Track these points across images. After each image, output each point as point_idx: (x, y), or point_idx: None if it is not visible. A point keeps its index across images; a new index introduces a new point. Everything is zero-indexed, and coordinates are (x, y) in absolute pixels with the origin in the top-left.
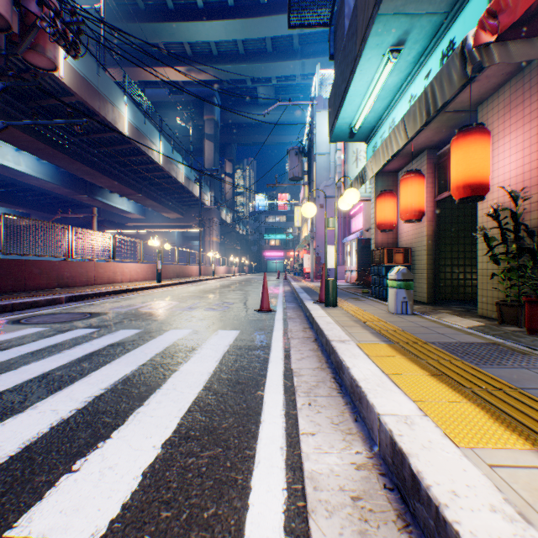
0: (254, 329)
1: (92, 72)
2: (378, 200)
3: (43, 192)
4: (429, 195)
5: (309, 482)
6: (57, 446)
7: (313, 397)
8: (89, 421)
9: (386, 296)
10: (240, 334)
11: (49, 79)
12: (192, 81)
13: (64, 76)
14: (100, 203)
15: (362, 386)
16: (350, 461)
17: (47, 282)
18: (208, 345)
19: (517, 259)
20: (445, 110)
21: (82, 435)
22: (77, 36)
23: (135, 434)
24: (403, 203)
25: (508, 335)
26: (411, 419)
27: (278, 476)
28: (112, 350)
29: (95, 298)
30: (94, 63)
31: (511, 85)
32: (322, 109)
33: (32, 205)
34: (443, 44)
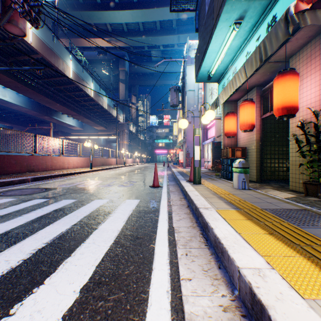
0: (148, 199)
1: (49, 40)
2: (226, 118)
3: (20, 114)
4: (257, 115)
5: None
6: (2, 292)
7: (188, 248)
8: (30, 270)
9: (230, 177)
10: (140, 203)
11: (22, 43)
12: (112, 47)
13: (32, 41)
14: (55, 120)
15: (224, 243)
16: (219, 303)
17: (20, 168)
18: (118, 210)
19: (317, 154)
20: (268, 61)
21: (23, 282)
22: (38, 15)
23: (62, 280)
24: (241, 120)
25: (313, 204)
26: (263, 271)
27: (165, 317)
28: (55, 214)
29: (50, 179)
30: (51, 34)
31: (311, 44)
32: (190, 64)
33: (14, 121)
34: (268, 18)
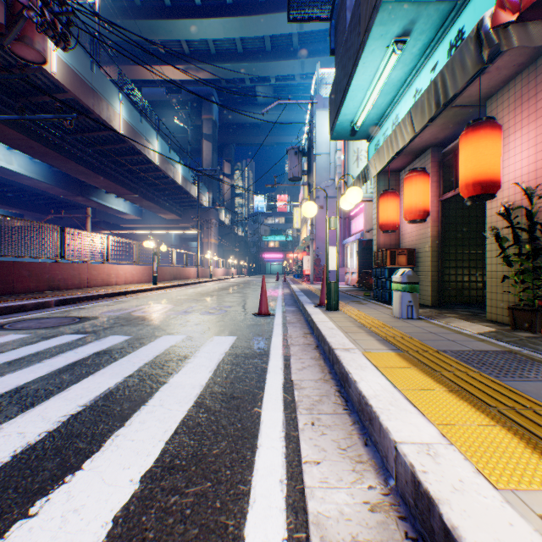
0: (251, 335)
1: (85, 69)
2: (381, 200)
3: (36, 193)
4: (434, 194)
5: (315, 530)
6: (16, 481)
7: (316, 414)
8: (59, 447)
9: (389, 299)
10: (237, 341)
11: (40, 75)
12: (190, 79)
13: (56, 71)
14: (95, 204)
15: (373, 405)
16: (363, 499)
17: (37, 284)
18: (201, 353)
19: (532, 260)
20: (452, 105)
21: (48, 466)
22: (67, 28)
23: (111, 463)
24: (407, 203)
25: (524, 342)
26: (434, 448)
27: (277, 520)
28: (97, 360)
29: (87, 302)
30: (88, 59)
31: (523, 77)
32: (322, 109)
33: (25, 206)
34: (451, 34)
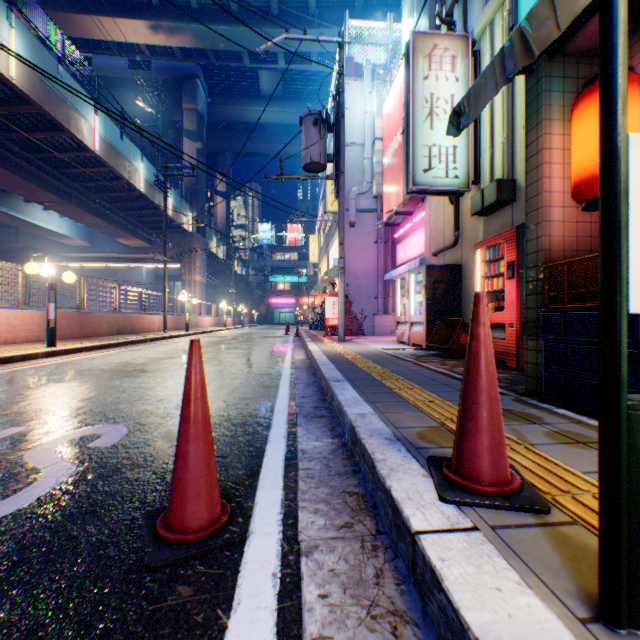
0: None
1: None
2: (591, 102)
3: None
4: None
5: None
6: None
7: None
8: None
9: None
10: None
11: None
12: (162, 46)
13: None
14: (7, 217)
15: None
16: None
17: None
18: None
19: None
20: None
21: None
22: None
23: None
24: None
25: None
26: None
27: None
28: None
29: None
30: None
31: None
32: (353, 78)
33: None
34: None
